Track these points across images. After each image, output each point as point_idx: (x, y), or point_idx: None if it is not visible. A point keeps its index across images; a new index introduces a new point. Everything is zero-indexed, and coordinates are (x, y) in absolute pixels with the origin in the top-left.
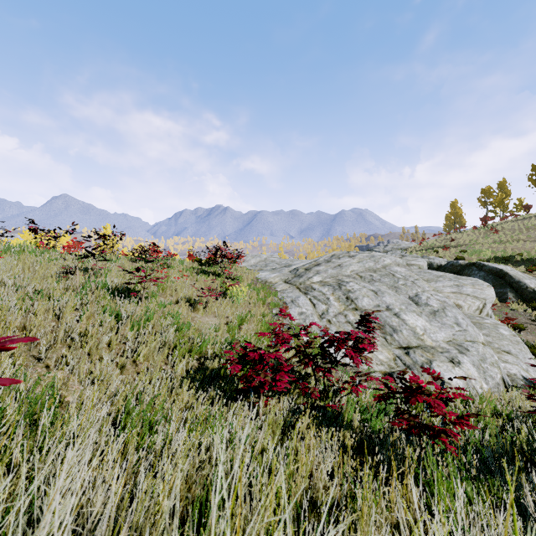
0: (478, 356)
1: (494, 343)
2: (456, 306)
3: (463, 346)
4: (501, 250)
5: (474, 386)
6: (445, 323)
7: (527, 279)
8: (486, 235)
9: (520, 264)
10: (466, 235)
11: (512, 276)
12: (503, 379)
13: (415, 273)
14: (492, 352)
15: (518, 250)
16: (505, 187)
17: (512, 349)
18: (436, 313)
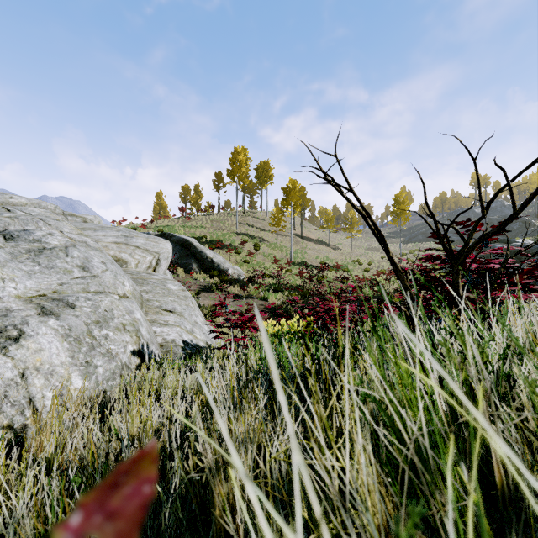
0: (93, 315)
1: (155, 301)
2: (119, 260)
3: (66, 300)
4: (192, 233)
5: (33, 397)
6: (56, 266)
7: (207, 250)
8: (182, 222)
9: (205, 244)
10: (166, 221)
11: (196, 247)
12: (141, 353)
13: (70, 222)
14: (133, 306)
15: (205, 235)
16: (199, 190)
17: (178, 306)
18: (45, 251)
